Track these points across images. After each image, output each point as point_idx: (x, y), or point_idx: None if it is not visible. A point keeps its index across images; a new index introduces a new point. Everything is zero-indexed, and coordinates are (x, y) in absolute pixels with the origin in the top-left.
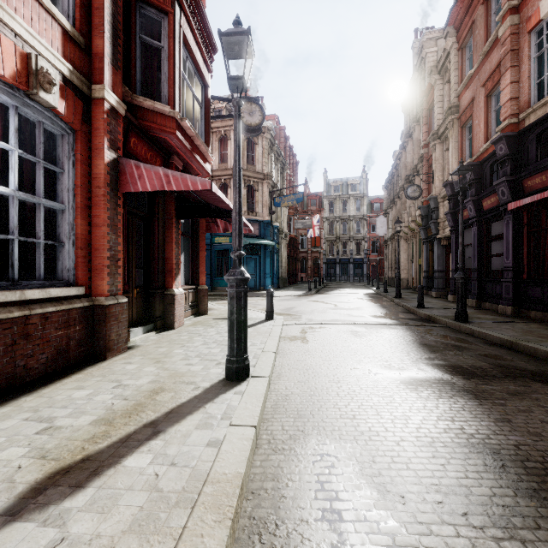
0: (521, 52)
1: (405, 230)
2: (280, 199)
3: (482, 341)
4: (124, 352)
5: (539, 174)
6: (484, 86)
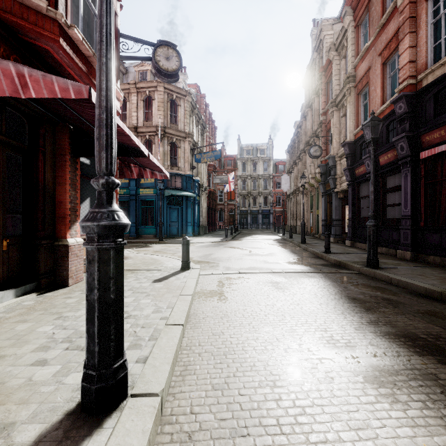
0: (418, 19)
1: (306, 186)
2: (200, 156)
3: (405, 290)
4: None
5: (438, 129)
6: (380, 55)
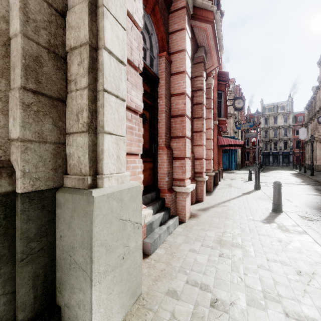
0: None
1: (319, 137)
2: (240, 126)
3: None
4: (218, 185)
5: None
6: None
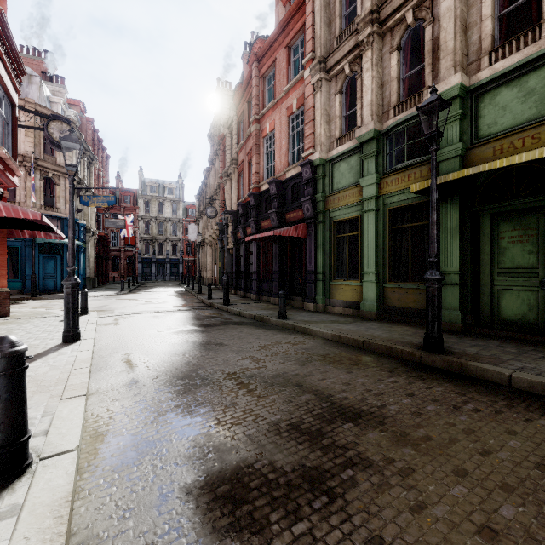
0: (260, 147)
1: (210, 239)
2: (88, 198)
3: (229, 313)
4: None
5: (266, 220)
6: (248, 156)
